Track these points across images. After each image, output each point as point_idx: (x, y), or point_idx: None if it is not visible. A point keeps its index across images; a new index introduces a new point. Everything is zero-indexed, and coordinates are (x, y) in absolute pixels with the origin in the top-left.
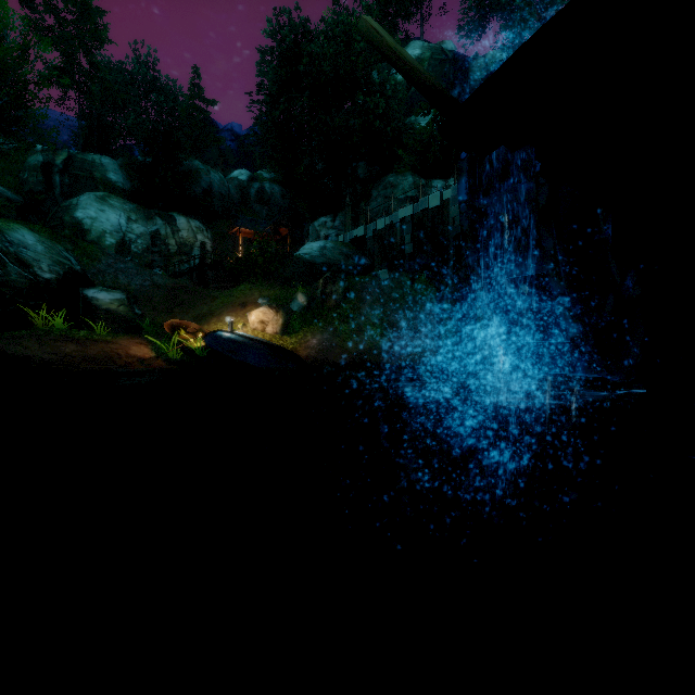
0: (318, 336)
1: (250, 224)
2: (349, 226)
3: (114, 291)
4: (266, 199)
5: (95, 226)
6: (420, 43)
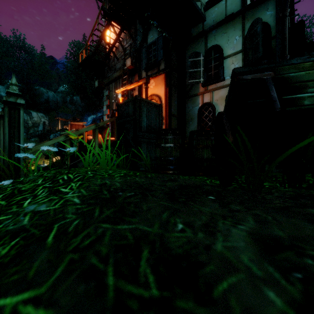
0: None
1: (64, 116)
2: None
3: None
4: (74, 102)
5: None
6: None
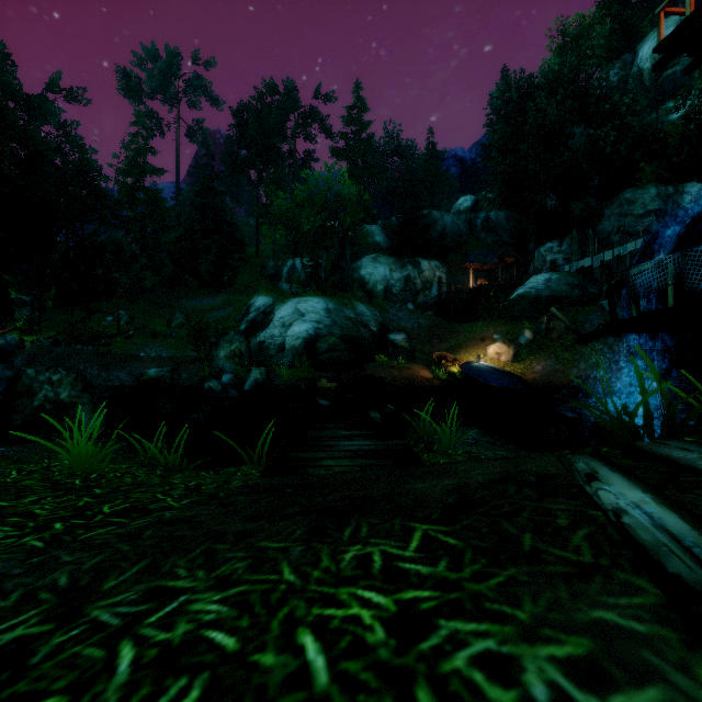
0: (542, 363)
1: (478, 258)
2: (575, 256)
3: (401, 333)
4: (491, 226)
5: (371, 279)
6: (676, 18)
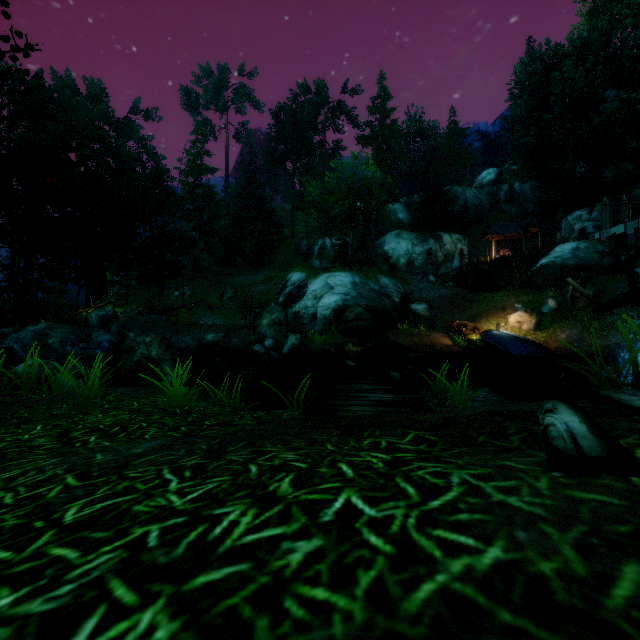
0: (567, 331)
1: (501, 229)
2: (605, 224)
3: (422, 303)
4: (515, 197)
5: (394, 253)
6: None
